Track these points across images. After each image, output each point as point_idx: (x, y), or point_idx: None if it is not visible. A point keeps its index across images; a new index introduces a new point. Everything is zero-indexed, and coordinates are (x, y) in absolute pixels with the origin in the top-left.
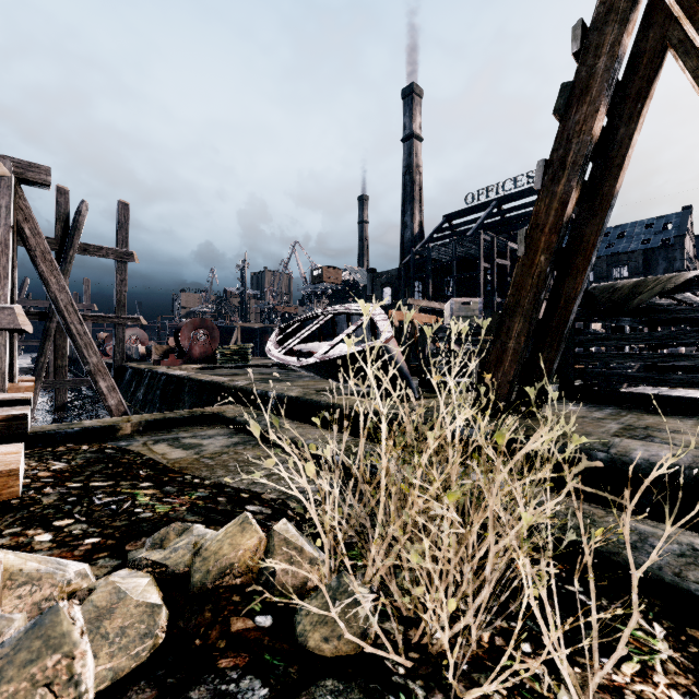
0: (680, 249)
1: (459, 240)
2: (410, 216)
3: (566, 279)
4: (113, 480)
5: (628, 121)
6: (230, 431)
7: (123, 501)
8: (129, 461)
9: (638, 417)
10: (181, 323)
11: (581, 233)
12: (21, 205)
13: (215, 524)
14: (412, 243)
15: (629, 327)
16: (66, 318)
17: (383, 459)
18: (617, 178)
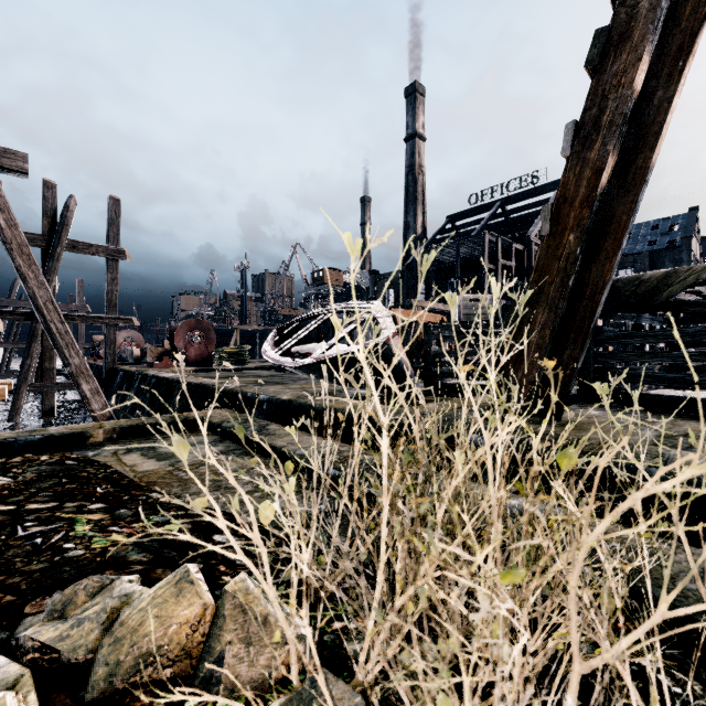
0: (687, 251)
1: (463, 241)
2: (412, 217)
3: (592, 265)
4: (58, 500)
5: (667, 82)
6: (215, 439)
7: (54, 532)
8: (89, 475)
9: (672, 423)
10: (176, 325)
11: (611, 213)
12: None
13: (165, 566)
14: (415, 244)
15: (649, 325)
16: (45, 316)
17: (384, 495)
18: (654, 148)
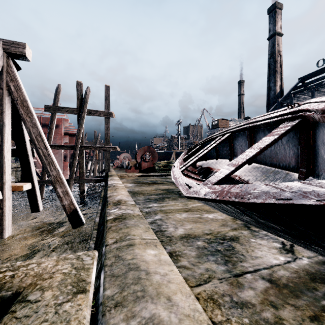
0: None
1: (317, 88)
2: (273, 83)
3: None
4: None
5: None
6: None
7: None
8: None
9: None
10: (139, 150)
11: None
12: (9, 71)
13: None
14: (275, 98)
15: None
16: (36, 145)
17: None
18: None
